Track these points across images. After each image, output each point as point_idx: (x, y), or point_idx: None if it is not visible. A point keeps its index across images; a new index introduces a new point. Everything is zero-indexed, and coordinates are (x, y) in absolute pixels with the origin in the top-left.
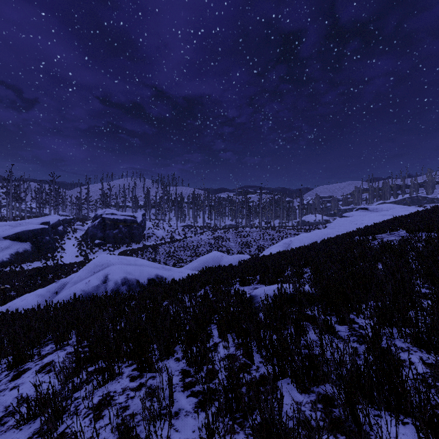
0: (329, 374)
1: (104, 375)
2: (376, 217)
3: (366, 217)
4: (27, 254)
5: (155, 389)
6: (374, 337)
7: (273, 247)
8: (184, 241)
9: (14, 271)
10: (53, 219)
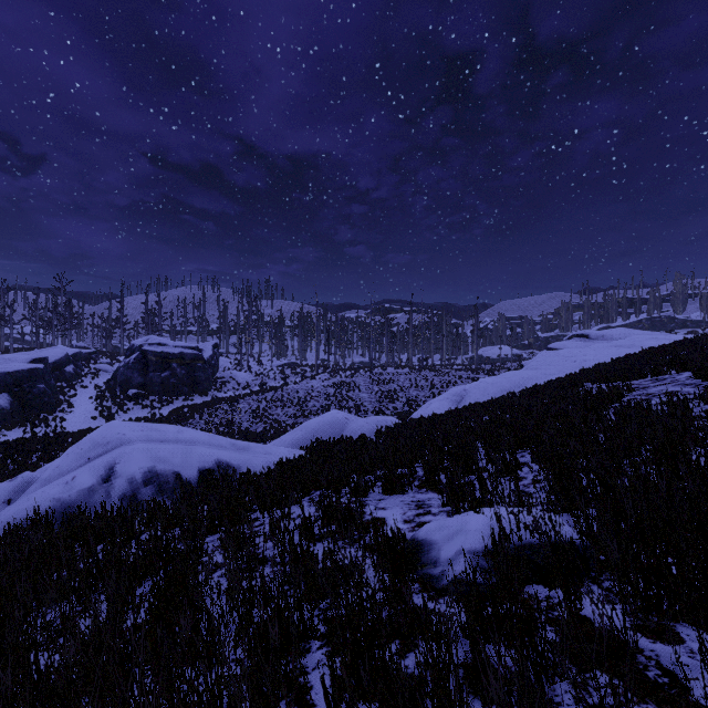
0: None
1: None
2: (606, 349)
3: (590, 350)
4: (2, 416)
5: None
6: None
7: (435, 401)
8: (283, 391)
9: None
10: (56, 354)
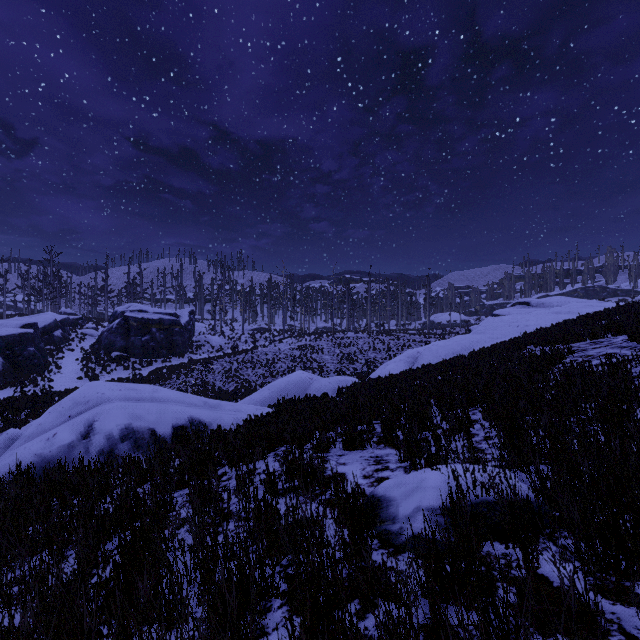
0: None
1: None
2: (546, 315)
3: (532, 316)
4: None
5: None
6: None
7: (391, 362)
8: (253, 353)
9: None
10: (45, 320)
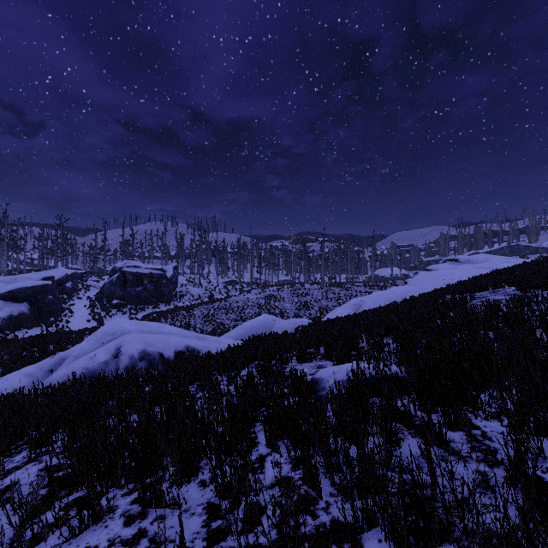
0: (464, 547)
1: (82, 516)
2: (469, 270)
3: (457, 271)
4: (24, 318)
5: (161, 544)
6: (516, 459)
7: (339, 308)
8: (226, 301)
9: (4, 341)
10: (59, 274)
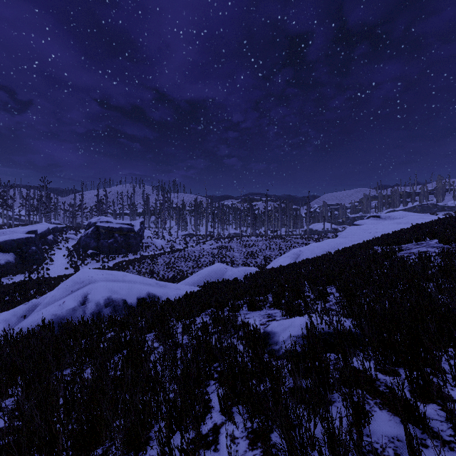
0: None
1: None
2: (390, 225)
3: (380, 225)
4: (10, 266)
5: None
6: None
7: (281, 257)
8: (185, 251)
9: None
10: (42, 228)
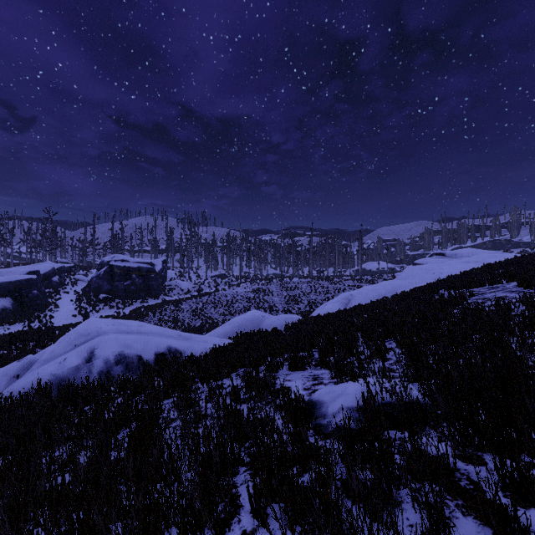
0: None
1: None
2: (458, 264)
3: (445, 265)
4: (6, 314)
5: None
6: None
7: (329, 303)
8: (215, 295)
9: None
10: (45, 268)
